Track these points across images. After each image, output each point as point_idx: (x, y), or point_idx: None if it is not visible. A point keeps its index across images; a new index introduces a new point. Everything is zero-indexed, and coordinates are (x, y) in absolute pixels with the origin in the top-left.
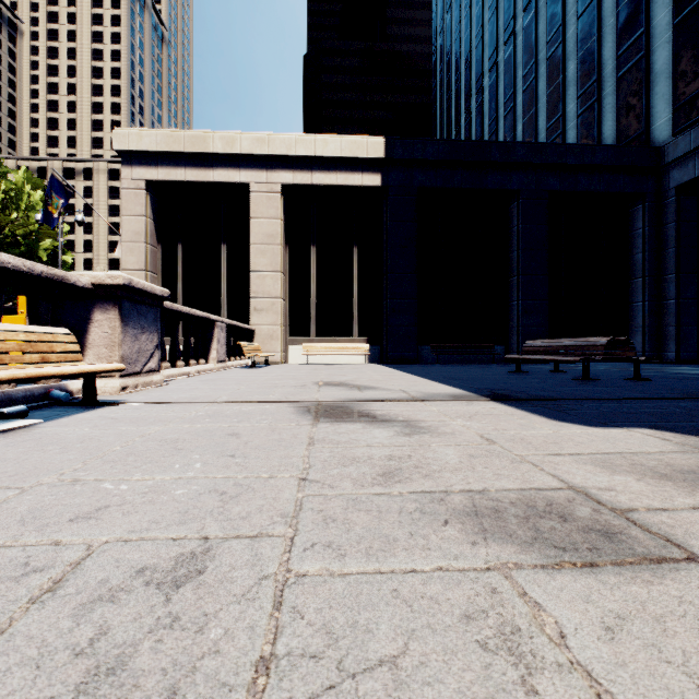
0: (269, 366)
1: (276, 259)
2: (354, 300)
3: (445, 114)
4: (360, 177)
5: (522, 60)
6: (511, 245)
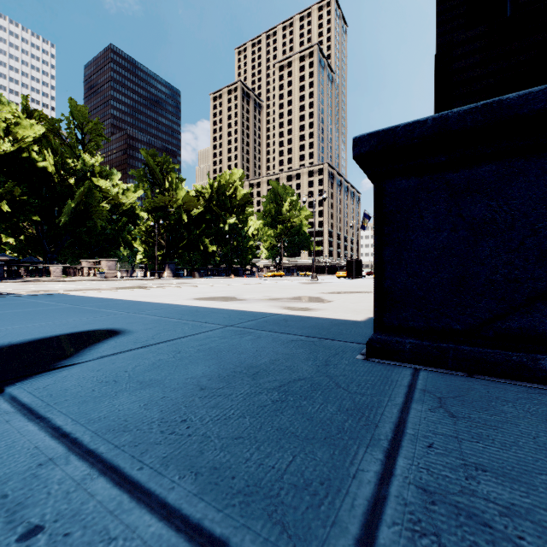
0: None
1: None
2: None
3: None
4: None
5: None
6: None
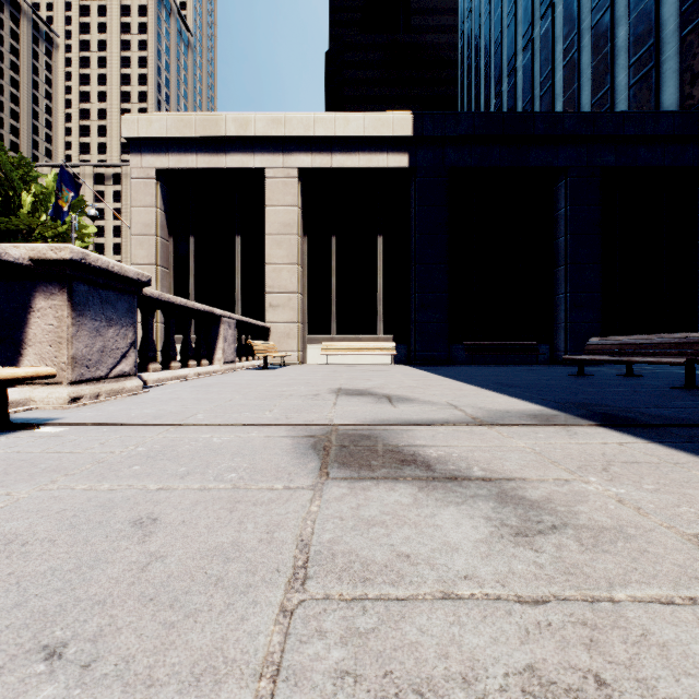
0: (284, 367)
1: (293, 250)
2: (378, 295)
3: (472, 101)
4: (385, 158)
5: (562, 33)
6: (557, 230)
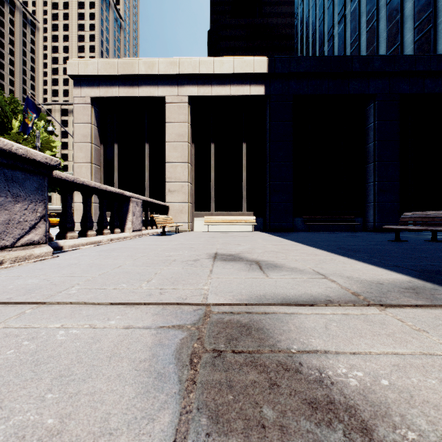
0: (177, 233)
1: (185, 153)
2: (243, 184)
3: None
4: (248, 88)
5: (365, 9)
6: (368, 138)
